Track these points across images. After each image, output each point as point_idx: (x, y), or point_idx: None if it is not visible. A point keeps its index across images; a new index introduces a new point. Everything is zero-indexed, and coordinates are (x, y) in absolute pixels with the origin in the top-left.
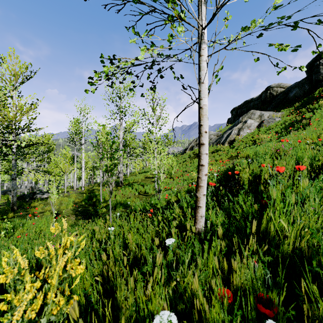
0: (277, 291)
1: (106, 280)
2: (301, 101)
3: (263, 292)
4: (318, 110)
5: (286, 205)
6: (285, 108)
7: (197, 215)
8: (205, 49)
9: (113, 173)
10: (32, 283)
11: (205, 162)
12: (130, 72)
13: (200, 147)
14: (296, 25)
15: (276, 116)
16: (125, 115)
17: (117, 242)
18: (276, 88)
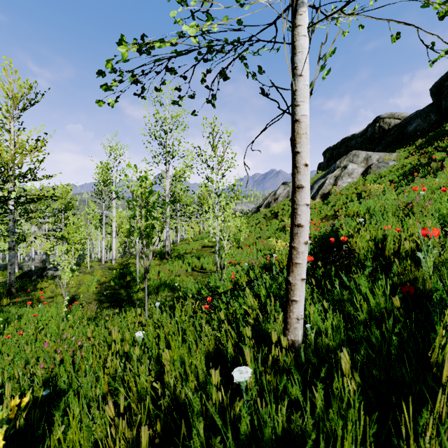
0: None
1: None
2: (425, 137)
3: None
4: None
5: None
6: (402, 147)
7: (290, 317)
8: (304, 15)
9: (150, 240)
10: None
11: (304, 220)
12: (173, 70)
13: (295, 192)
14: None
15: (390, 158)
16: (173, 157)
17: (144, 365)
18: (389, 119)
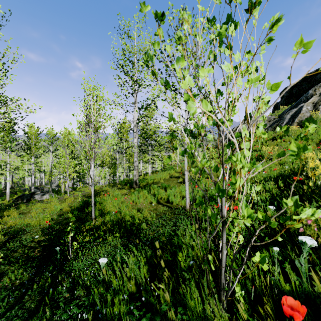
0: None
1: None
2: None
3: None
4: None
5: None
6: None
7: None
8: None
9: None
10: None
11: None
12: None
13: None
14: None
15: None
16: (139, 85)
17: None
18: None
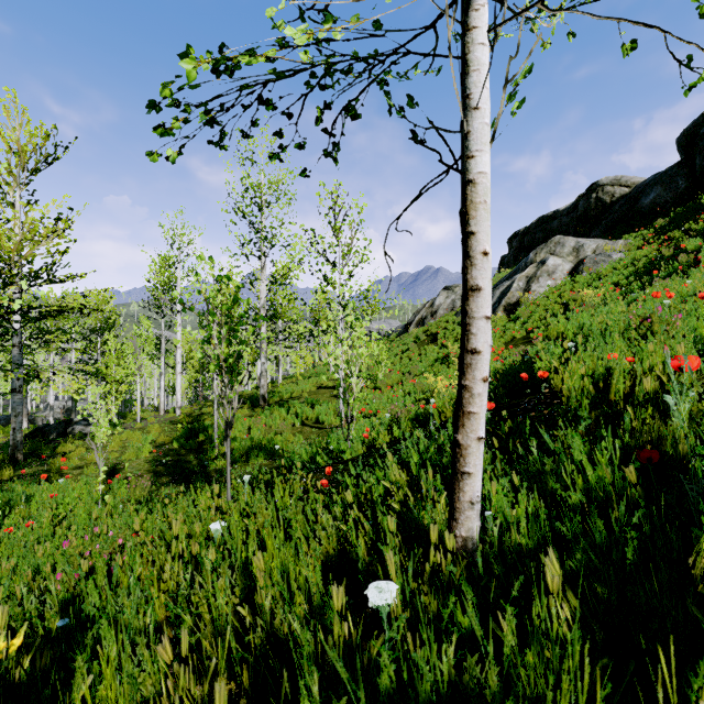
0: None
1: None
2: (669, 216)
3: None
4: None
5: None
6: (633, 231)
7: (459, 499)
8: (482, 10)
9: (235, 376)
10: None
11: (482, 343)
12: (270, 103)
13: (468, 297)
14: None
15: (614, 249)
16: (272, 246)
17: (223, 577)
18: (612, 186)
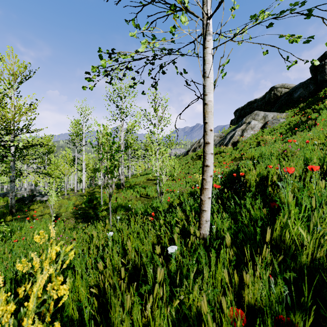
0: (301, 315)
1: (102, 293)
2: (306, 102)
3: (282, 314)
4: (324, 111)
5: (302, 210)
6: (290, 109)
7: (202, 220)
8: (210, 41)
9: (113, 175)
10: (9, 304)
11: (210, 163)
12: (131, 68)
13: (205, 146)
14: (310, 13)
15: (281, 117)
16: (126, 116)
17: (115, 249)
18: (280, 88)
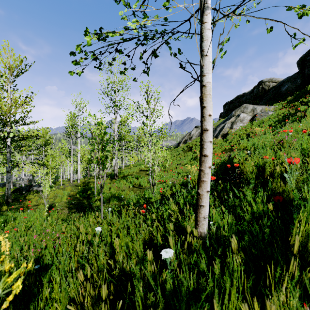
0: None
1: None
2: (293, 95)
3: None
4: None
5: None
6: (278, 102)
7: (199, 216)
8: (208, 15)
9: (105, 165)
10: None
11: (208, 152)
12: (121, 51)
13: (203, 133)
14: None
15: (269, 110)
16: (120, 108)
17: (102, 248)
18: (268, 82)
